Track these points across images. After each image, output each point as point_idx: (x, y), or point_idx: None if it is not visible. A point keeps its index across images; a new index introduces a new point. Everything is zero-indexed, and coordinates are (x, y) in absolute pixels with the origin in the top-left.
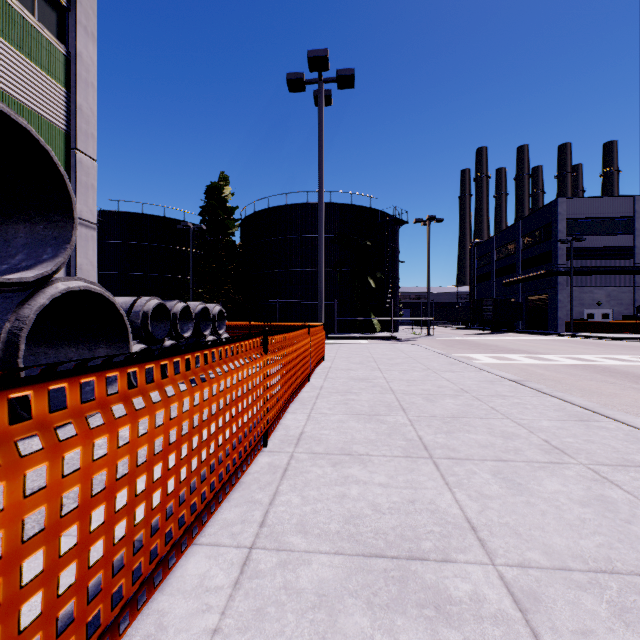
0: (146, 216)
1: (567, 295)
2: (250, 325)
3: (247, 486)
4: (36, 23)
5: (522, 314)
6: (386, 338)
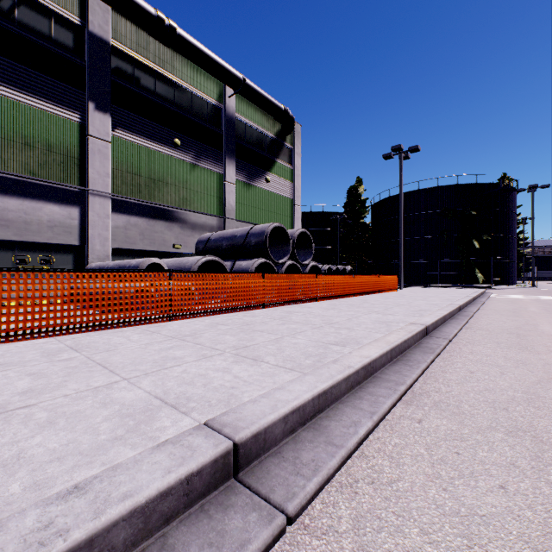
0: (313, 213)
1: None
2: None
3: (348, 298)
4: (284, 163)
5: None
6: (479, 287)
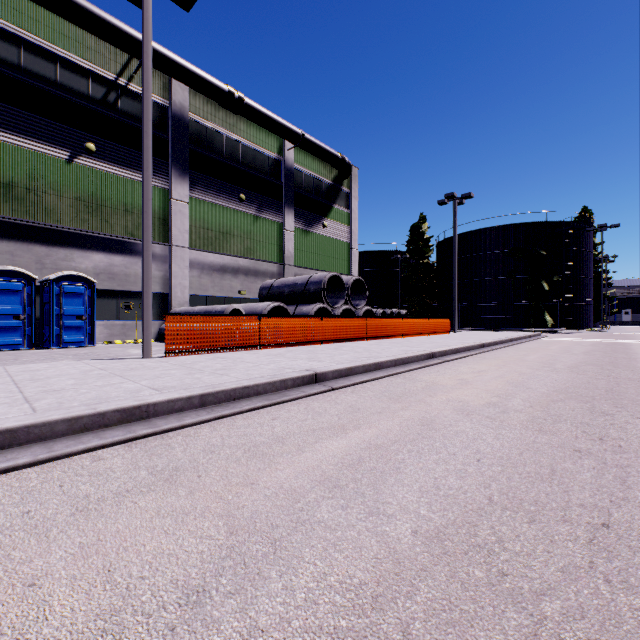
0: (373, 252)
1: None
2: None
3: (396, 338)
4: (341, 207)
5: None
6: (544, 331)
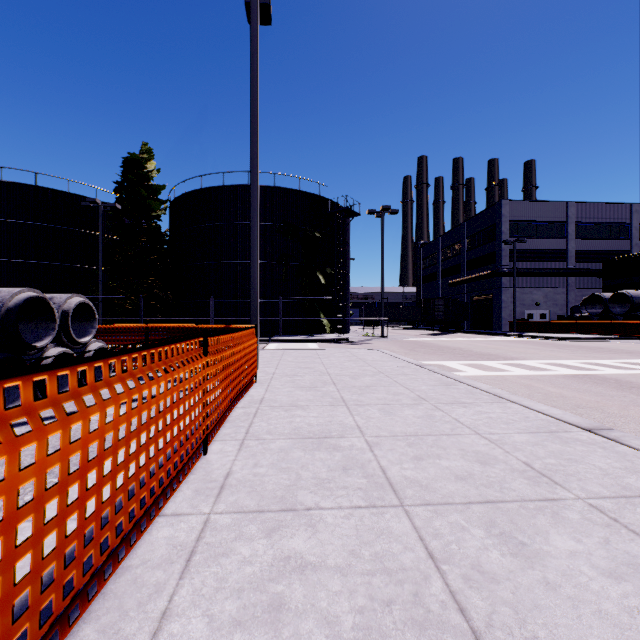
0: (42, 189)
1: (510, 295)
2: (147, 328)
3: None
4: None
5: (468, 314)
6: (338, 340)
